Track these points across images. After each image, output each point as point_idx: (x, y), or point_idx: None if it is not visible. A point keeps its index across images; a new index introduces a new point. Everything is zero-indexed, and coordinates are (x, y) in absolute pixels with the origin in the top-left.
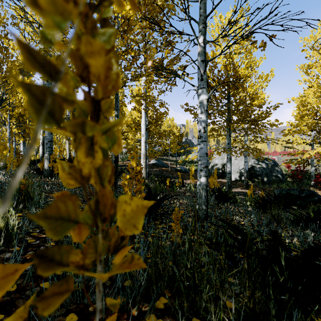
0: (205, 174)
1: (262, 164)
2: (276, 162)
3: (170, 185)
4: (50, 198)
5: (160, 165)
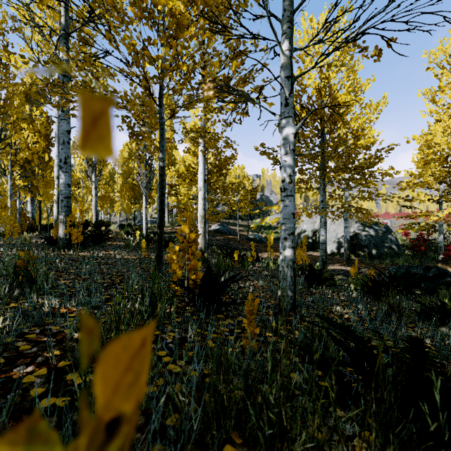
0: (291, 244)
1: (369, 230)
2: (389, 228)
3: (239, 261)
4: (63, 280)
5: (225, 232)
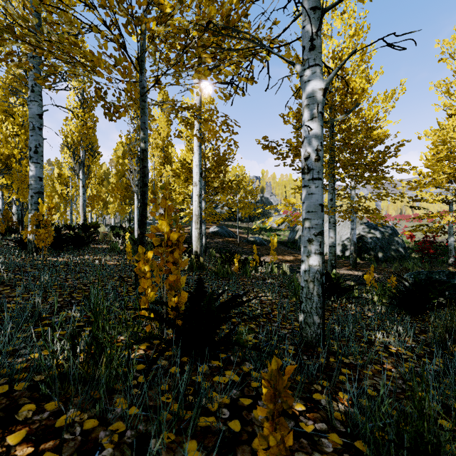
0: (319, 248)
1: (375, 232)
2: (396, 230)
3: (240, 266)
4: None
5: (224, 235)
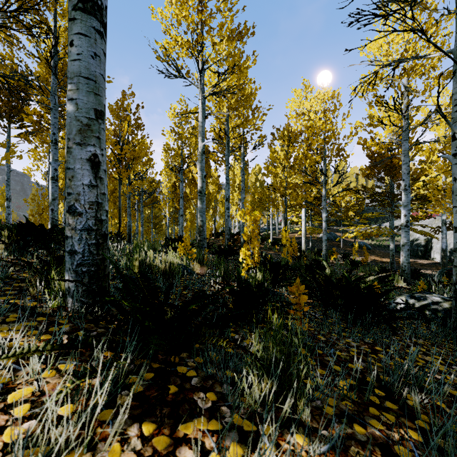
0: (325, 248)
1: None
2: None
3: None
4: None
5: (332, 239)
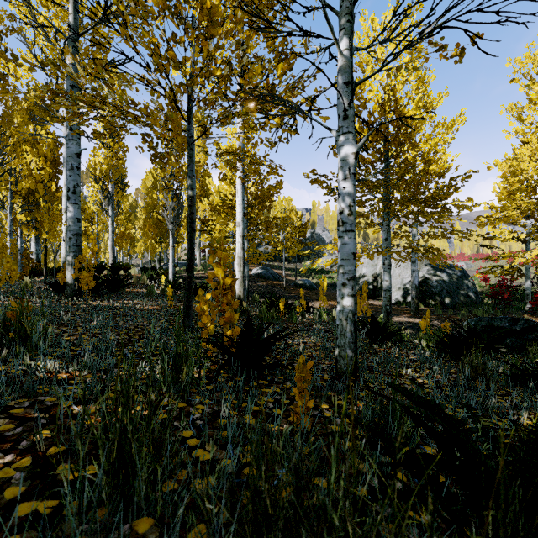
0: (351, 291)
1: (441, 275)
2: (466, 272)
3: (285, 312)
4: (68, 336)
5: (269, 277)
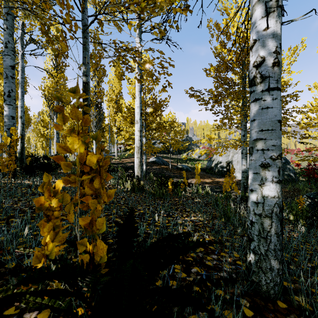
0: (276, 175)
1: None
2: (287, 160)
3: (172, 188)
4: None
5: (160, 163)
